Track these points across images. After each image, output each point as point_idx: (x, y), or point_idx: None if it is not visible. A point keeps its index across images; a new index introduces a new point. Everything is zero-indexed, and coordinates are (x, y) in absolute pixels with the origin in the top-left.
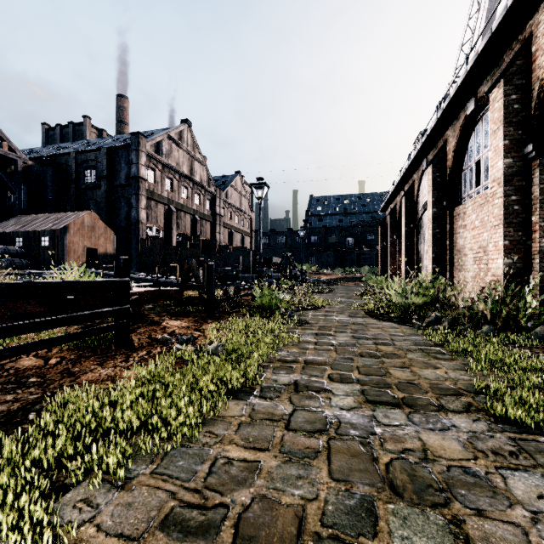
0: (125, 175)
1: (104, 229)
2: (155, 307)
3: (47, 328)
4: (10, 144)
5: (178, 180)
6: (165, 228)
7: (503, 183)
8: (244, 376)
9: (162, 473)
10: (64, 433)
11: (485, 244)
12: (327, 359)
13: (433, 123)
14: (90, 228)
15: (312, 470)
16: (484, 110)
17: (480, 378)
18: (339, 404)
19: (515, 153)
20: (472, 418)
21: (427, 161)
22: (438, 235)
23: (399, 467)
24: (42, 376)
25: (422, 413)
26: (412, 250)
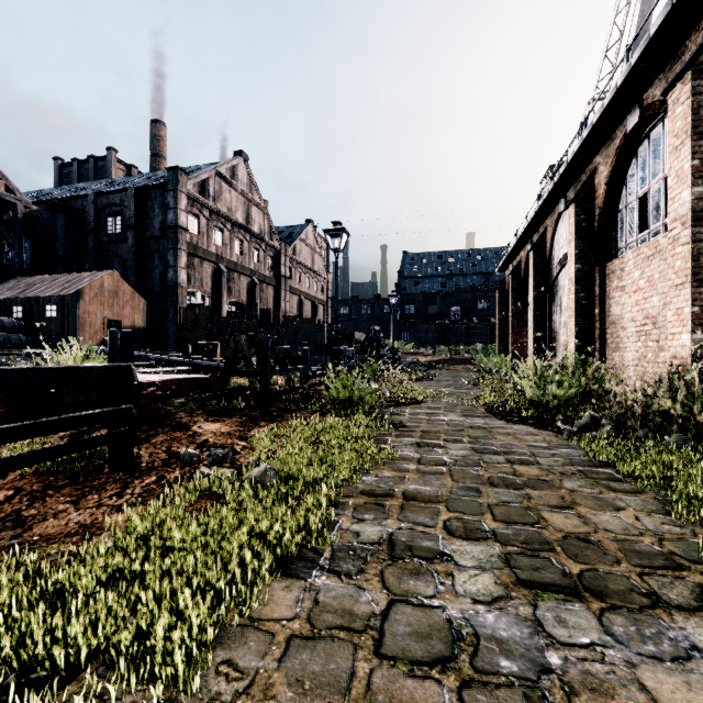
0: (159, 224)
1: (130, 295)
2: (189, 401)
3: None
4: (7, 183)
5: (231, 231)
6: (213, 293)
7: (691, 222)
8: (303, 530)
9: None
10: None
11: (655, 312)
12: (439, 491)
13: (576, 146)
14: (112, 293)
15: None
16: (652, 123)
17: (698, 530)
18: (470, 588)
19: None
20: None
21: (565, 200)
22: (583, 301)
23: None
24: None
25: (626, 613)
26: (544, 322)
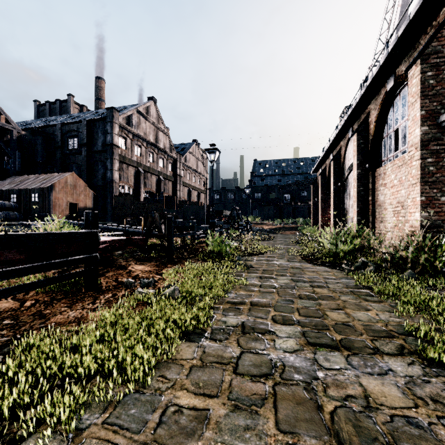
0: (101, 143)
1: (84, 188)
2: (124, 253)
3: (20, 275)
4: (6, 117)
5: (146, 147)
6: (134, 186)
7: (420, 147)
8: (196, 319)
9: (114, 423)
10: (22, 380)
11: (403, 199)
12: (270, 301)
13: (357, 98)
14: (72, 186)
15: (259, 420)
16: (401, 86)
17: (408, 320)
18: (283, 346)
19: (430, 122)
20: (406, 362)
21: (352, 130)
22: (362, 192)
23: (343, 417)
24: (15, 318)
25: (360, 356)
26: (339, 204)
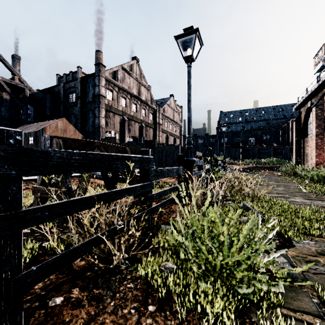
0: (92, 95)
1: (73, 132)
2: None
3: None
4: (20, 78)
5: (130, 99)
6: (120, 132)
7: None
8: None
9: None
10: None
11: None
12: None
13: None
14: (62, 130)
15: None
16: None
17: None
18: None
19: None
20: None
21: None
22: None
23: None
24: None
25: None
26: None
